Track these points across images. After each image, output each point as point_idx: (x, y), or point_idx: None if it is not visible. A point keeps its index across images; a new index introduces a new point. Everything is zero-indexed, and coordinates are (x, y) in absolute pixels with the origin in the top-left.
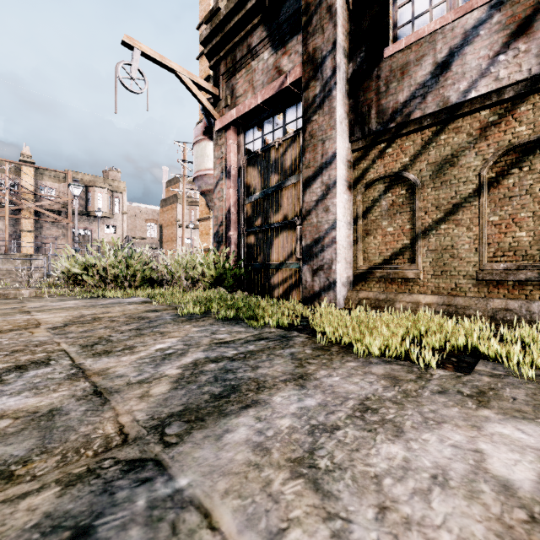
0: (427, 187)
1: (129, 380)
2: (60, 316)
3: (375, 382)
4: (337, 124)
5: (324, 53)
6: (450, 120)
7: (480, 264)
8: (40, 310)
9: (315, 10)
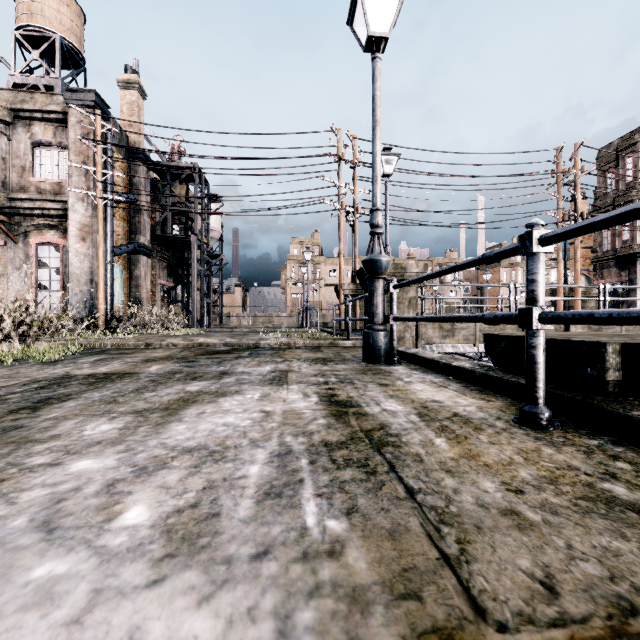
0: None
1: None
2: None
3: None
4: (637, 296)
5: (633, 280)
6: None
7: None
8: None
9: (631, 270)
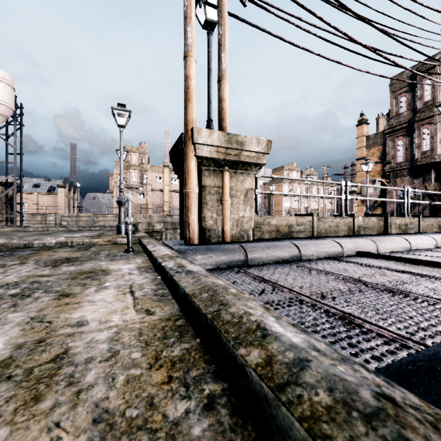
0: None
1: None
2: None
3: None
4: None
5: None
6: None
7: None
8: None
9: (426, 177)
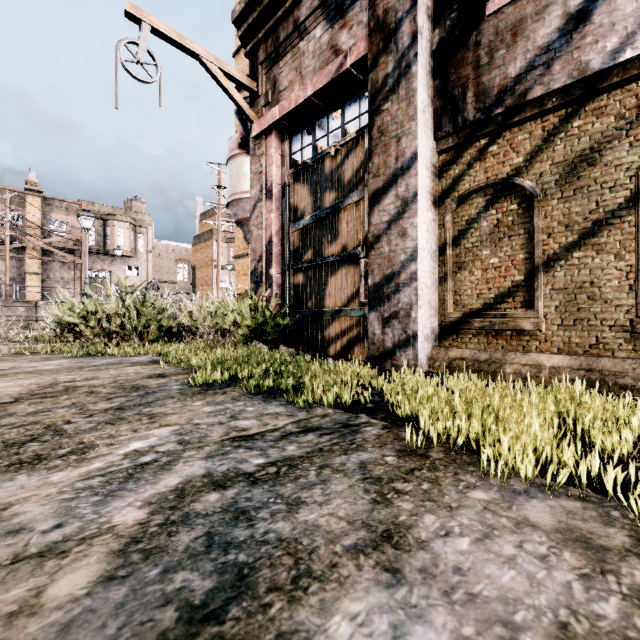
0: (551, 198)
1: (24, 547)
2: (20, 385)
3: (552, 558)
4: (418, 112)
5: (399, 15)
6: (588, 97)
7: (638, 309)
8: (2, 375)
9: None
